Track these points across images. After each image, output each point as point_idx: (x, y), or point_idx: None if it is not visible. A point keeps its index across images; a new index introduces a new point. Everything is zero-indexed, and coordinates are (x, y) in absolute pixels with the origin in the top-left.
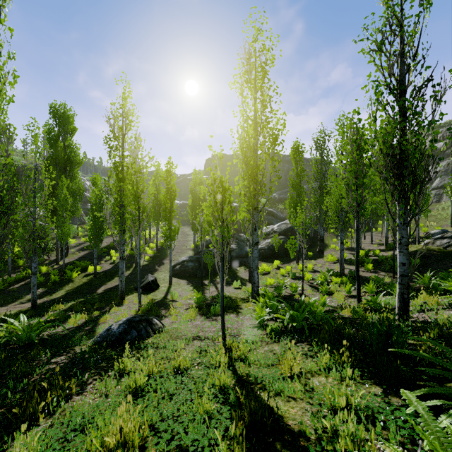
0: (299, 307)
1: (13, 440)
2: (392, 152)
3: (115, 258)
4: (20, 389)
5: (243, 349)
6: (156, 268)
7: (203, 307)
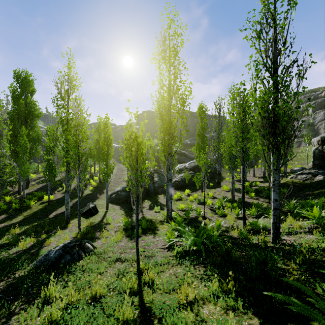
0: (200, 232)
1: None
2: (268, 115)
3: None
4: None
5: (151, 274)
6: (97, 196)
7: (129, 230)
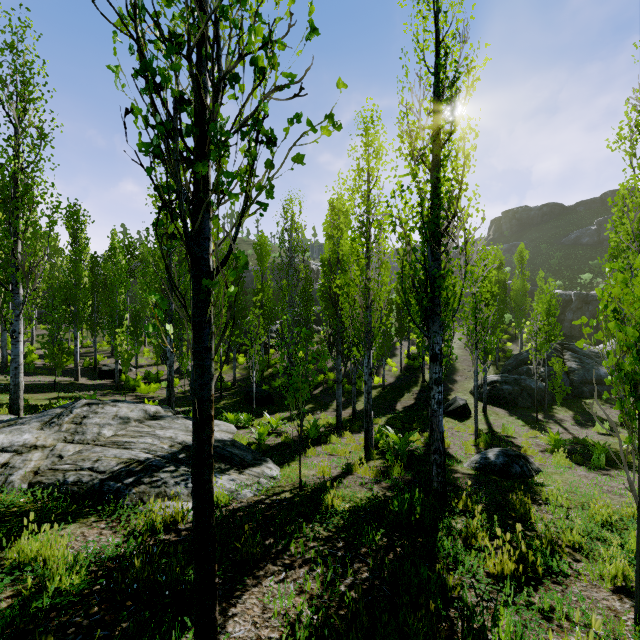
0: None
1: (529, 526)
2: None
3: (395, 369)
4: (468, 492)
5: None
6: (449, 386)
7: (576, 454)
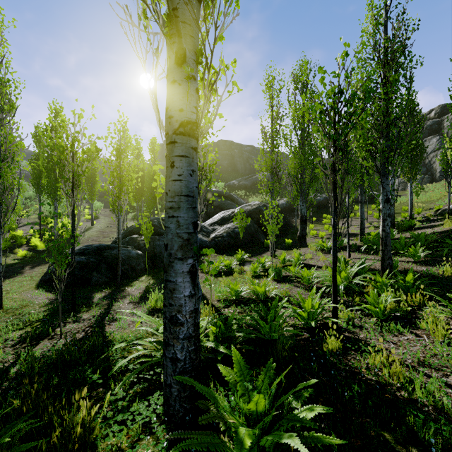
0: None
1: None
2: None
3: None
4: None
5: None
6: (23, 270)
7: None
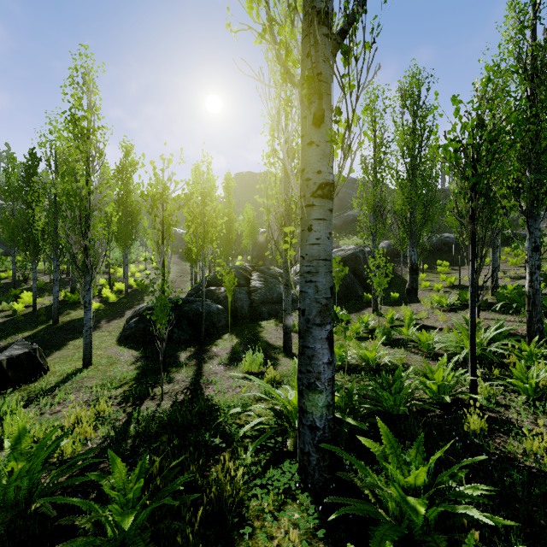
0: None
1: None
2: None
3: (20, 306)
4: None
5: None
6: (100, 323)
7: None
